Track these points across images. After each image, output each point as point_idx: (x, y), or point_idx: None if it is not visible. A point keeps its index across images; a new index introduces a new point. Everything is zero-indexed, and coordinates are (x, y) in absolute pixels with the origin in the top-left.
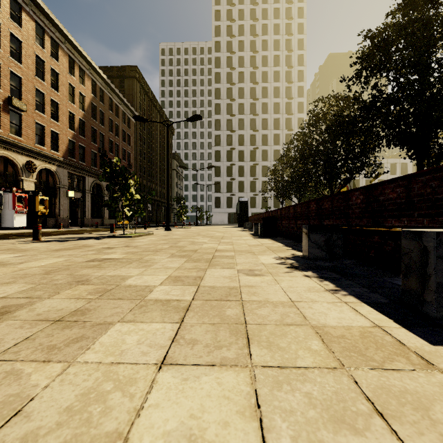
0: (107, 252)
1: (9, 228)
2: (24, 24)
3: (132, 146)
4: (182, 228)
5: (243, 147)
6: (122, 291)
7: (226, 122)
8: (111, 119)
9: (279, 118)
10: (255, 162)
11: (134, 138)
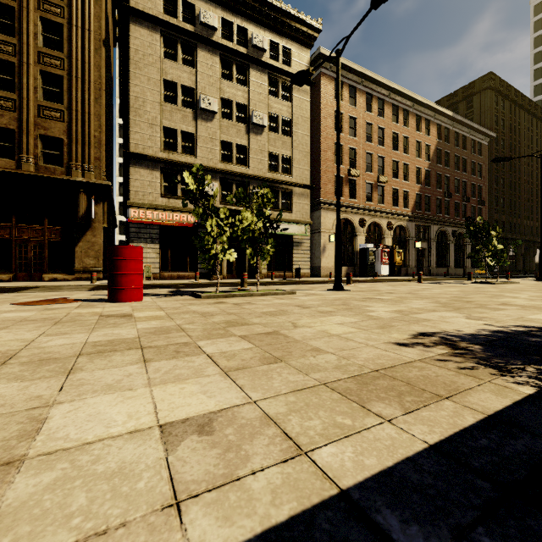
0: (482, 289)
1: (378, 275)
2: (385, 113)
3: (484, 176)
4: None
5: None
6: (505, 296)
7: None
8: (456, 155)
9: None
10: None
11: (487, 165)
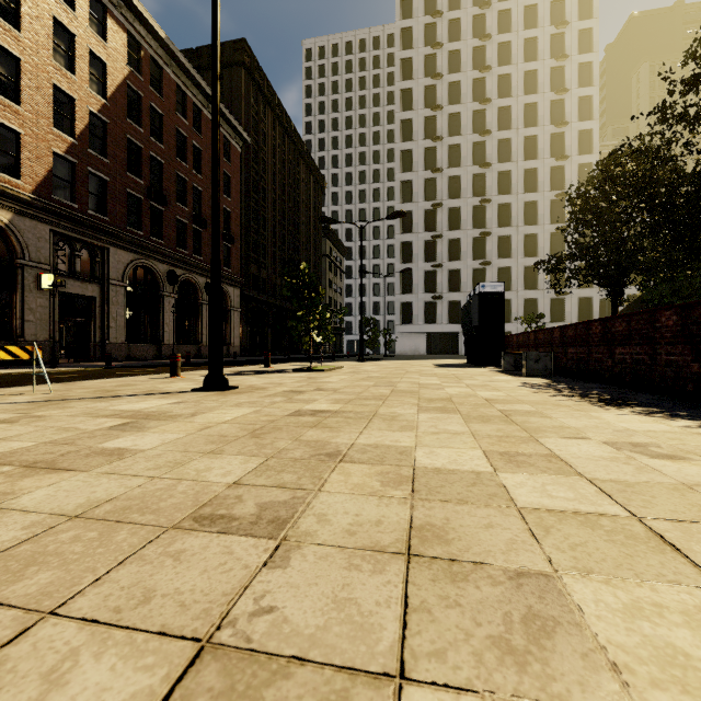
0: None
1: None
2: None
3: (235, 199)
4: (308, 371)
5: (458, 202)
6: None
7: (424, 155)
8: (181, 133)
9: (537, 136)
10: (484, 229)
11: (241, 185)
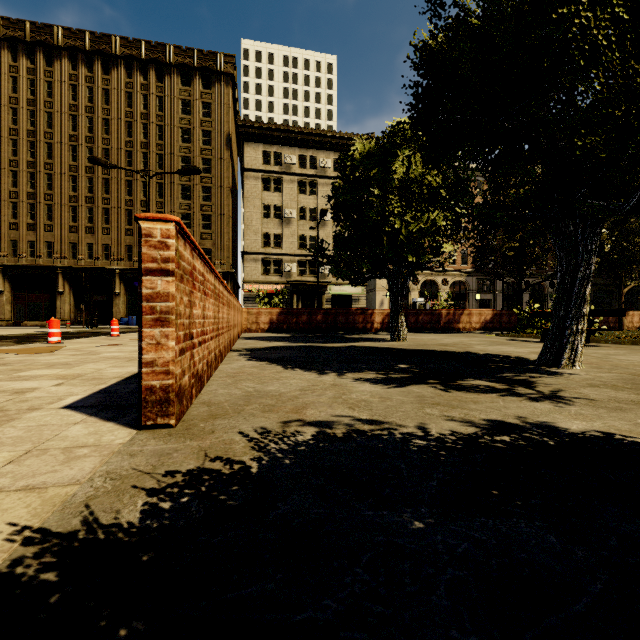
0: None
1: None
2: None
3: None
4: None
5: None
6: None
7: None
8: None
9: None
10: None
11: None
